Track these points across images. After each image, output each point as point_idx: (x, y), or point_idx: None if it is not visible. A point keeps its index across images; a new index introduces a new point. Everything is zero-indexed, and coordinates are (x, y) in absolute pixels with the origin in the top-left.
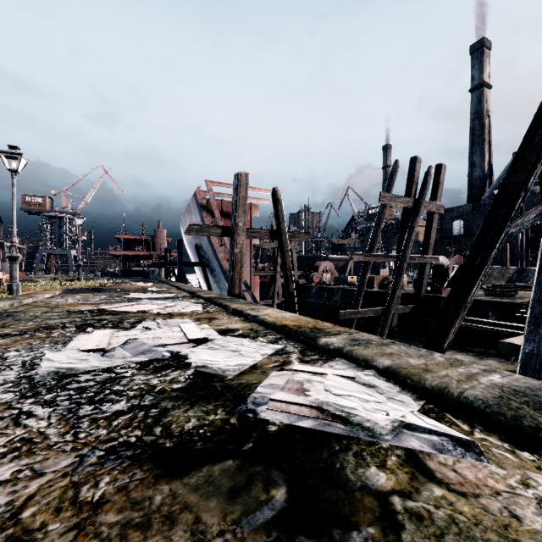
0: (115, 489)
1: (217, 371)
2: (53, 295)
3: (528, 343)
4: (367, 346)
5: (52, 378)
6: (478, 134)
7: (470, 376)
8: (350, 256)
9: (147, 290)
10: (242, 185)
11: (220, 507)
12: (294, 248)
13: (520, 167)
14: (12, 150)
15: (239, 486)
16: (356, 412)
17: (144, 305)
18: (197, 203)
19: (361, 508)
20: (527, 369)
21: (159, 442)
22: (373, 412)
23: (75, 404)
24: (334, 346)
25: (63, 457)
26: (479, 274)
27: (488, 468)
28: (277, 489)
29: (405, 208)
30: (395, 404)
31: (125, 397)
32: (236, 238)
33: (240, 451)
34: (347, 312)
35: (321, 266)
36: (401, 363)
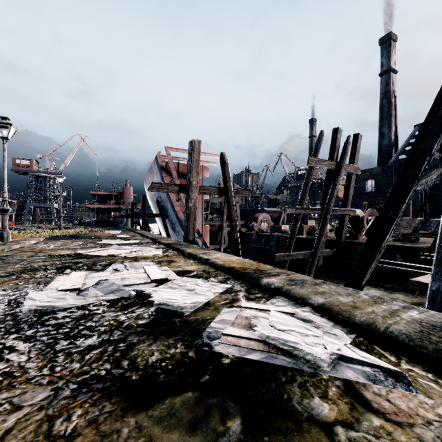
0: (86, 423)
1: (176, 308)
2: (38, 241)
3: (434, 282)
4: (302, 286)
5: (34, 315)
6: (386, 110)
7: (392, 312)
8: (283, 209)
9: (117, 237)
10: (195, 151)
11: (182, 440)
12: (237, 202)
13: (426, 136)
14: (3, 120)
15: (198, 418)
16: (298, 347)
17: (114, 250)
18: (158, 165)
19: (309, 439)
20: (434, 304)
21: (126, 375)
22: (313, 346)
23: (53, 339)
24: (275, 286)
25: (40, 391)
26: (392, 224)
27: (417, 398)
28: (232, 420)
29: (328, 170)
30: (331, 337)
31: (97, 332)
32: (191, 194)
33: (198, 383)
34: (281, 255)
35: (259, 217)
36: (333, 301)
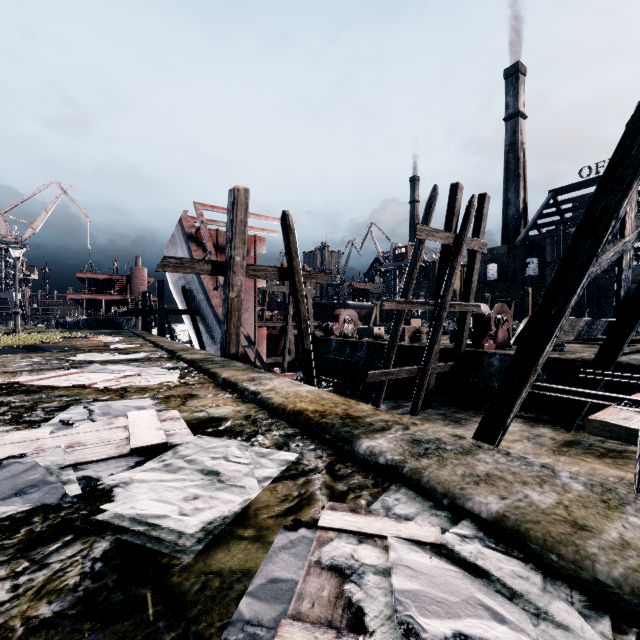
0: None
1: (161, 540)
2: None
3: None
4: (441, 458)
5: None
6: (513, 168)
7: None
8: (375, 303)
9: (110, 347)
10: (240, 205)
11: None
12: (309, 293)
13: (611, 186)
14: None
15: None
16: None
17: (90, 373)
18: (184, 233)
19: None
20: None
21: None
22: None
23: None
24: (387, 459)
25: None
26: (555, 328)
27: None
28: None
29: (444, 245)
30: None
31: None
32: (232, 277)
33: None
34: (377, 374)
35: (342, 315)
36: (521, 506)
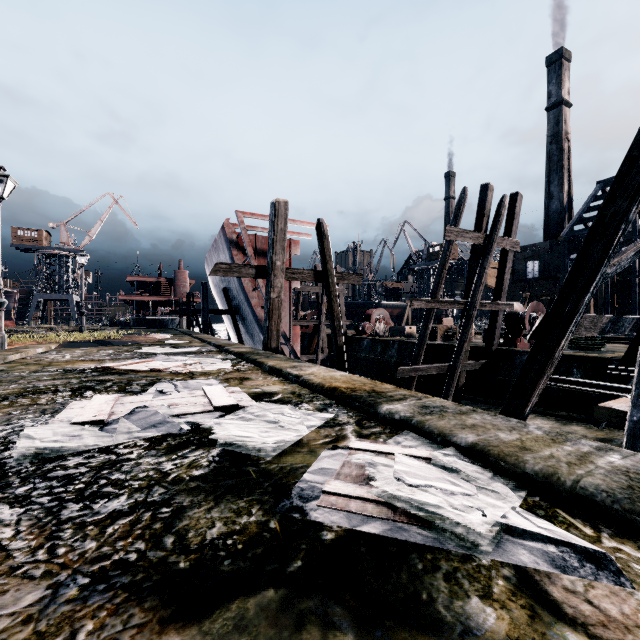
0: None
1: (250, 450)
2: (48, 349)
3: (636, 409)
4: (441, 416)
5: (31, 462)
6: (556, 160)
7: (582, 457)
8: (407, 302)
9: (165, 343)
10: (281, 216)
11: None
12: (341, 293)
13: (620, 193)
14: None
15: (284, 635)
16: (441, 513)
17: (159, 362)
18: (226, 238)
19: None
20: (636, 442)
21: (170, 561)
22: (464, 512)
23: (57, 501)
24: (400, 416)
25: (29, 589)
26: (570, 324)
27: (634, 597)
28: (341, 639)
29: (474, 245)
30: (490, 497)
31: (127, 490)
32: (273, 280)
33: (284, 574)
34: (406, 370)
35: (373, 314)
36: (490, 439)
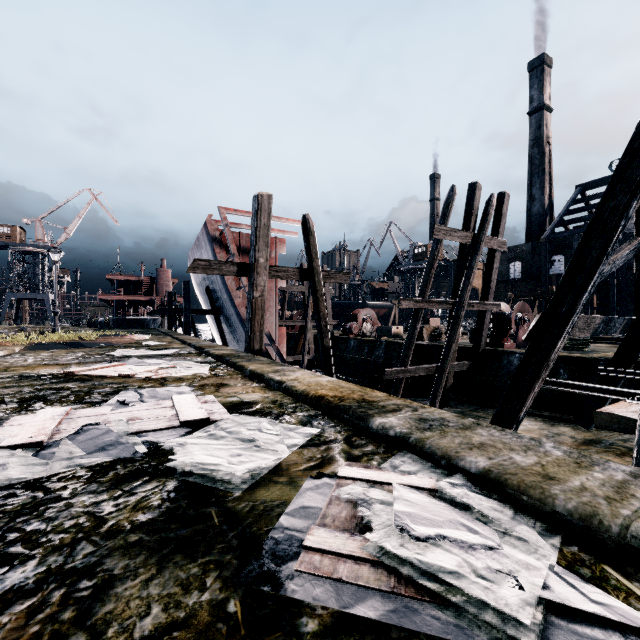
0: None
1: (216, 481)
2: (11, 352)
3: None
4: (443, 432)
5: None
6: (538, 163)
7: (619, 488)
8: (393, 302)
9: (142, 344)
10: (264, 210)
11: None
12: (328, 293)
13: (620, 187)
14: None
15: None
16: (464, 587)
17: (131, 366)
18: (208, 236)
19: None
20: None
21: None
22: (493, 582)
23: None
24: (396, 432)
25: None
26: (566, 325)
27: None
28: None
29: (462, 245)
30: (518, 549)
31: (41, 550)
32: (256, 278)
33: None
34: (394, 371)
35: (360, 314)
36: (505, 464)
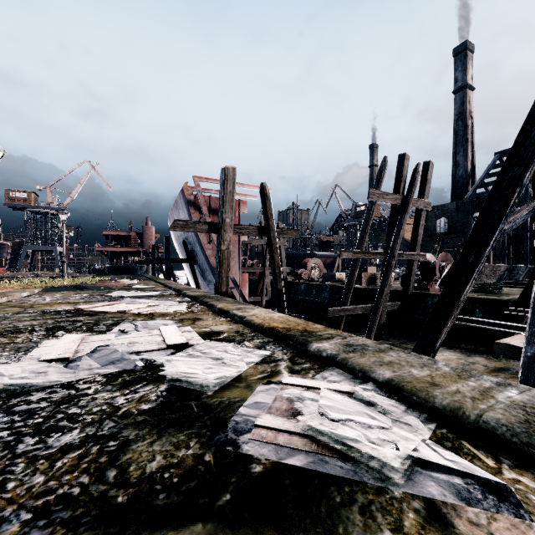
0: None
1: (195, 385)
2: (32, 293)
3: (529, 346)
4: (363, 353)
5: None
6: (462, 134)
7: (484, 392)
8: (338, 253)
9: (132, 287)
10: (229, 180)
11: None
12: (282, 245)
13: (516, 161)
14: None
15: None
16: (359, 447)
17: (125, 304)
18: (185, 199)
19: None
20: (529, 374)
21: (109, 495)
22: (379, 446)
23: (15, 435)
24: (327, 353)
25: None
26: (473, 272)
27: (533, 530)
28: None
29: (393, 205)
30: (403, 430)
31: (80, 424)
32: (223, 234)
33: (213, 508)
34: (336, 310)
35: (309, 263)
36: (404, 375)
